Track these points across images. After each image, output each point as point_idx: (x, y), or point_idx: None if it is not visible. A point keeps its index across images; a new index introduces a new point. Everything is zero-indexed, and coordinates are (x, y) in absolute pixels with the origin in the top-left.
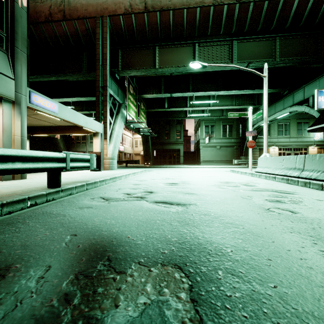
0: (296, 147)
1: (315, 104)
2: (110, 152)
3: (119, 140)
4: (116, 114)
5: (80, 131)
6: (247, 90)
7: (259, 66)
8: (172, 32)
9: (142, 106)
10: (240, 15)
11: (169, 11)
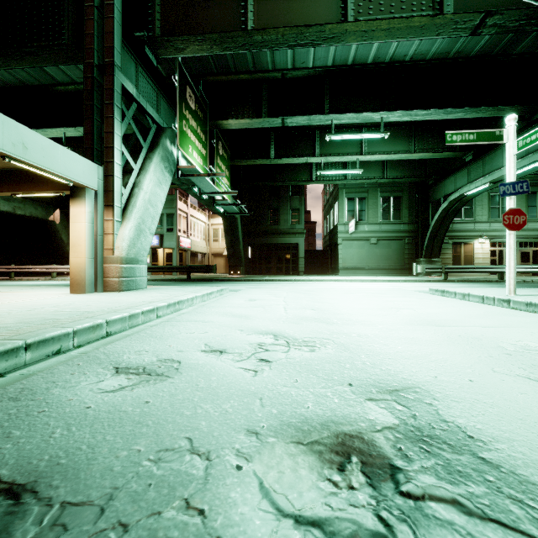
0: (526, 239)
1: None
2: (121, 243)
3: (156, 215)
4: (148, 149)
5: (38, 186)
6: (453, 110)
7: (509, 25)
8: None
9: (220, 150)
10: None
11: None
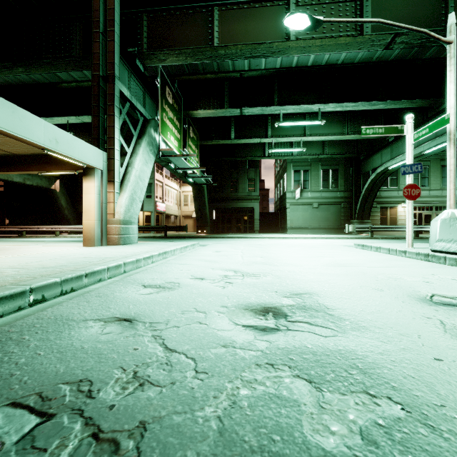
0: (440, 204)
1: None
2: (120, 209)
3: (144, 187)
4: (137, 137)
5: (58, 167)
6: (375, 102)
7: (414, 42)
8: None
9: (190, 133)
10: None
11: None
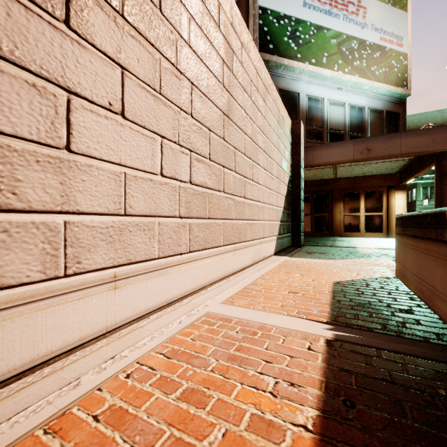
0: None
1: None
2: None
3: None
4: None
5: None
6: None
7: None
8: None
9: None
10: None
11: None
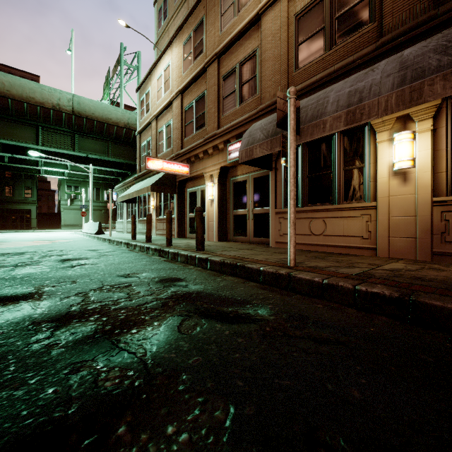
0: None
1: (105, 197)
2: None
3: None
4: None
5: None
6: (99, 167)
7: (97, 157)
8: (12, 113)
9: None
10: (77, 122)
11: (8, 99)
